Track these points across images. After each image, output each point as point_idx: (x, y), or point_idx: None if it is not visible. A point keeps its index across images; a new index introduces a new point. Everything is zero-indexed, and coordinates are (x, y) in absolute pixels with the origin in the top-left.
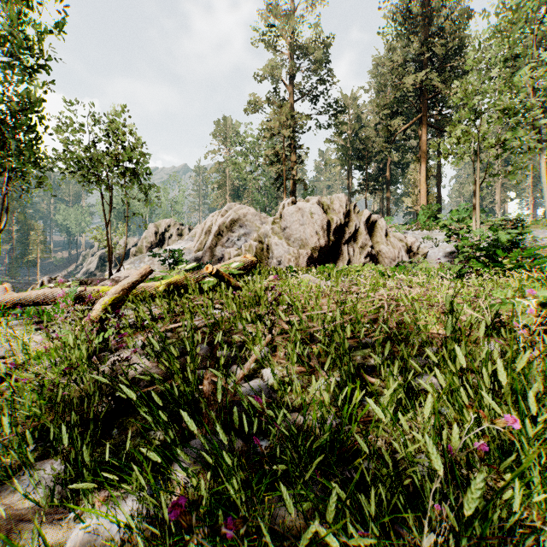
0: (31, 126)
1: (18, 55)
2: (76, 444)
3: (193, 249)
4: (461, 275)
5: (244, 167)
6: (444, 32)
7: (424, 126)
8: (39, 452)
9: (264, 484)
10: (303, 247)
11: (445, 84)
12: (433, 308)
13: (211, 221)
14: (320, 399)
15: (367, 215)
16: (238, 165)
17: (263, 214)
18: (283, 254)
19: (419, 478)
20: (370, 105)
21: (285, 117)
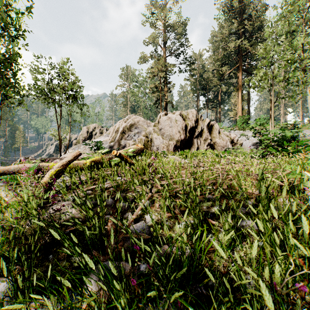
0: (12, 69)
1: (7, 29)
2: (23, 266)
3: (108, 141)
4: (263, 156)
5: (138, 94)
6: (252, 17)
7: (240, 71)
8: (1, 271)
9: (142, 302)
10: (171, 140)
11: (252, 47)
12: (249, 176)
13: (119, 125)
14: (181, 238)
15: (208, 122)
16: (134, 93)
17: (148, 121)
18: (160, 144)
19: (249, 298)
20: (209, 59)
21: (161, 65)
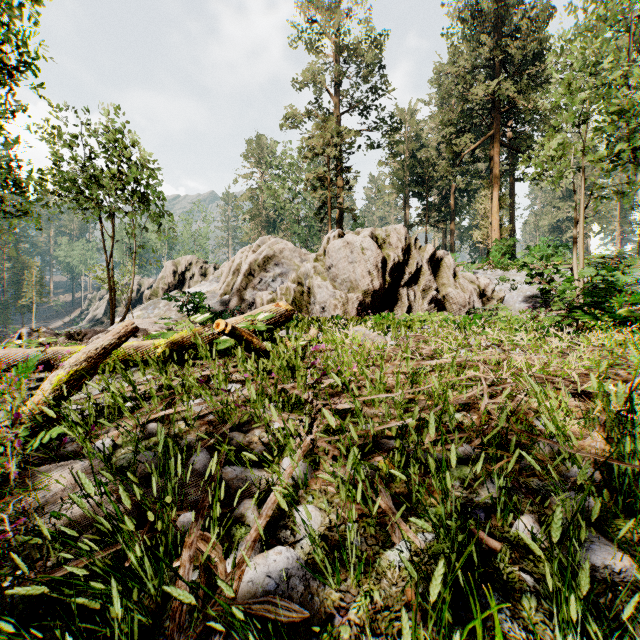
0: None
1: None
2: None
3: (219, 292)
4: (561, 329)
5: (281, 194)
6: (521, 31)
7: (496, 145)
8: None
9: None
10: (353, 290)
11: (522, 94)
12: (551, 385)
13: (240, 258)
14: None
15: (431, 251)
16: (273, 191)
17: (304, 250)
18: (327, 299)
19: None
20: (431, 121)
21: (329, 133)
